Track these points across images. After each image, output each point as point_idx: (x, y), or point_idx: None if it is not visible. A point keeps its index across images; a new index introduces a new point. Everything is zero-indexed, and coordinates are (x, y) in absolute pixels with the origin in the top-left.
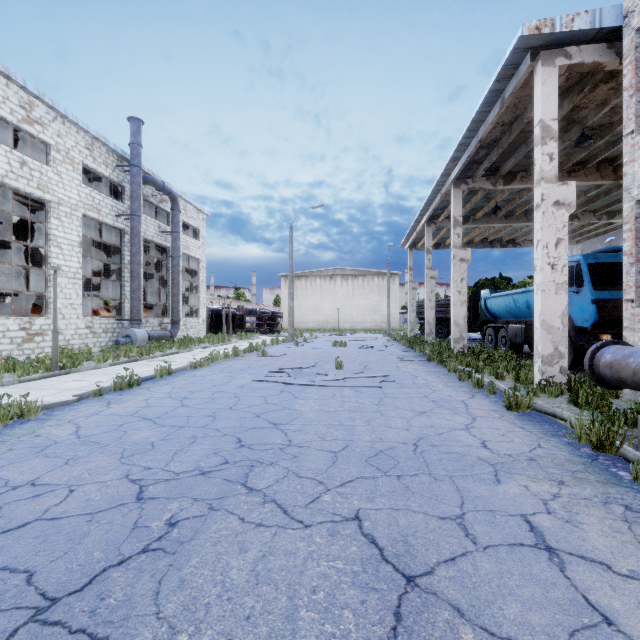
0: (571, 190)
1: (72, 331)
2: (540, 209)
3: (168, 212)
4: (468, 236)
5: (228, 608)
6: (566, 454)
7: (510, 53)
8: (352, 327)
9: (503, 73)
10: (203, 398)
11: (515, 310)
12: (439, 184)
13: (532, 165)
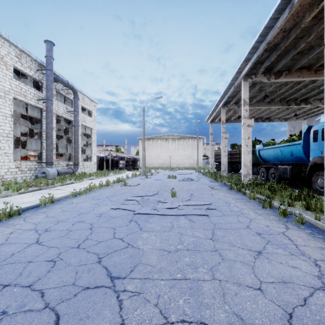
0: None
1: (5, 170)
2: None
3: (72, 100)
4: None
5: None
6: None
7: None
8: (177, 166)
9: None
10: (61, 231)
11: (281, 157)
12: (234, 79)
13: (293, 66)
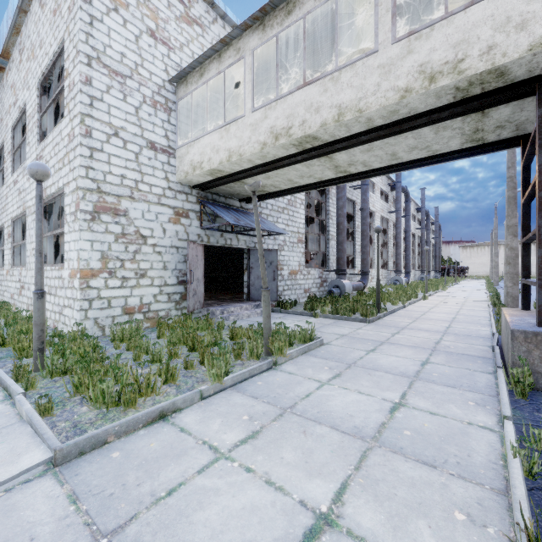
0: None
1: None
2: None
3: (433, 230)
4: None
5: None
6: None
7: None
8: None
9: None
10: None
11: None
12: None
13: None
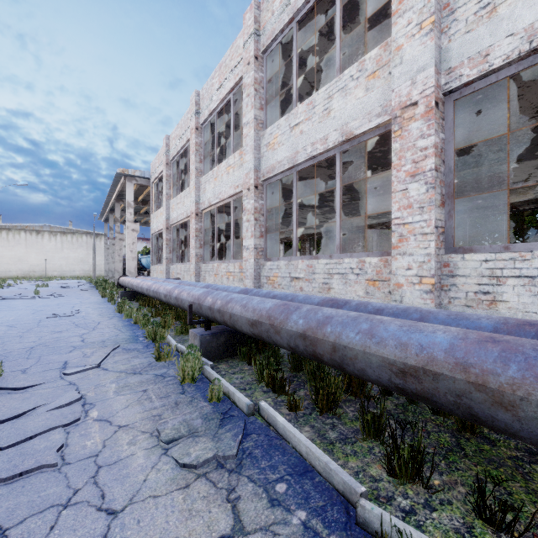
0: (138, 226)
1: None
2: (127, 231)
3: None
4: (144, 219)
5: (4, 314)
6: (102, 301)
7: (116, 174)
8: (61, 275)
9: (117, 177)
10: None
11: (149, 265)
12: (109, 198)
13: None
